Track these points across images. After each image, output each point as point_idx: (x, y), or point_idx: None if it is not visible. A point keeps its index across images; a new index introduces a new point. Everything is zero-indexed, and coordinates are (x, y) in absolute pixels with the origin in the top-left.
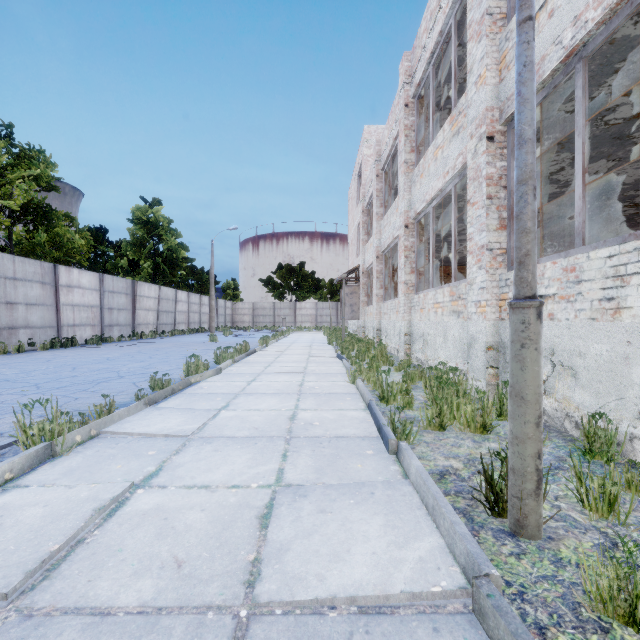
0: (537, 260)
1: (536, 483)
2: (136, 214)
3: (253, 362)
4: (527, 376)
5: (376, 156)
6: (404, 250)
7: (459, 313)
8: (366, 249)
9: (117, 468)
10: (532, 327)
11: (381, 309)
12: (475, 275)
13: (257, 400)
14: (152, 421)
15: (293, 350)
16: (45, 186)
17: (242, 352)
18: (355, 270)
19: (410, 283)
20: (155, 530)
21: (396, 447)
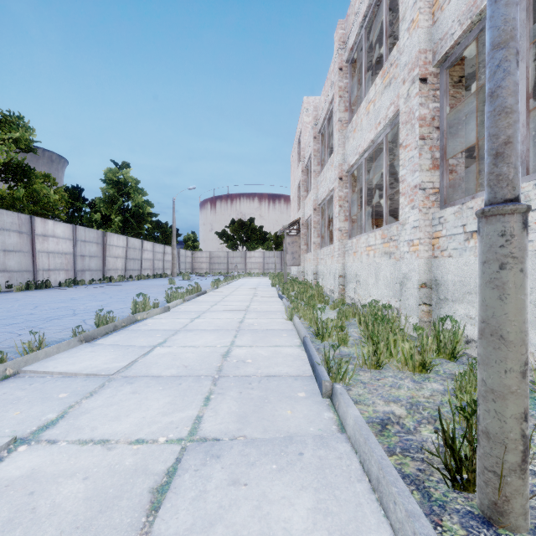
0: (473, 196)
1: (522, 454)
2: (108, 175)
3: (202, 301)
4: (509, 307)
5: (314, 120)
6: (338, 200)
7: (391, 254)
8: (305, 204)
9: (13, 415)
10: (516, 240)
11: (318, 255)
12: (408, 215)
13: (195, 336)
14: (80, 358)
15: (240, 291)
16: (24, 148)
17: (193, 292)
18: (296, 223)
19: (344, 230)
20: (7, 514)
21: (330, 390)
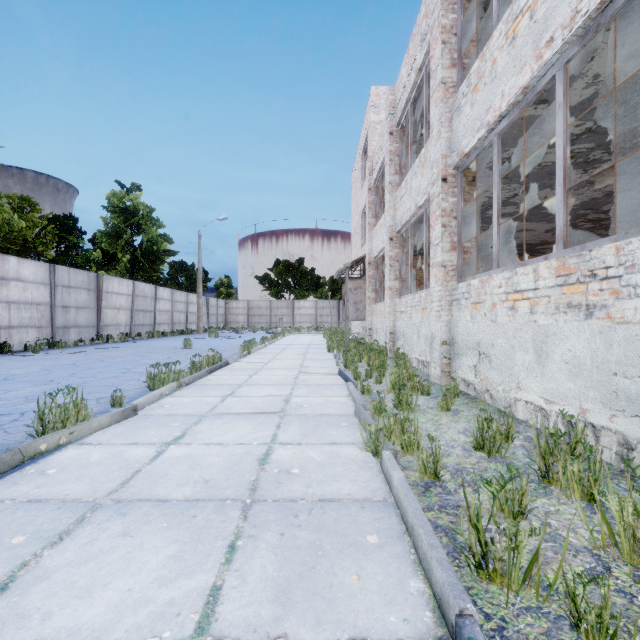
0: None
1: None
2: (112, 201)
3: (212, 385)
4: None
5: (389, 108)
6: (440, 215)
7: (592, 308)
8: (374, 234)
9: None
10: None
11: (396, 306)
12: None
13: (114, 551)
14: None
15: (280, 360)
16: None
17: (202, 367)
18: (359, 262)
19: (450, 265)
20: None
21: None
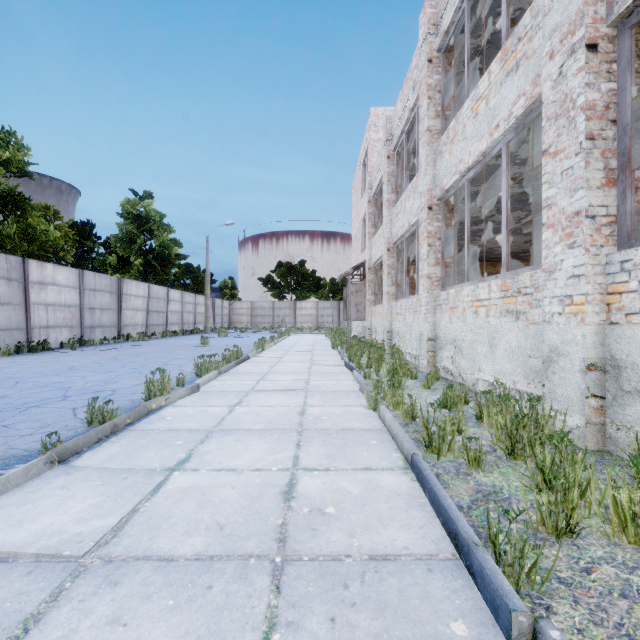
0: None
1: None
2: (126, 208)
3: (243, 373)
4: None
5: (387, 135)
6: (427, 237)
7: (518, 314)
8: (373, 243)
9: None
10: None
11: (393, 309)
12: (560, 257)
13: (236, 445)
14: (36, 508)
15: (292, 356)
16: (17, 172)
17: (231, 360)
18: (360, 267)
19: (434, 277)
20: None
21: (529, 632)
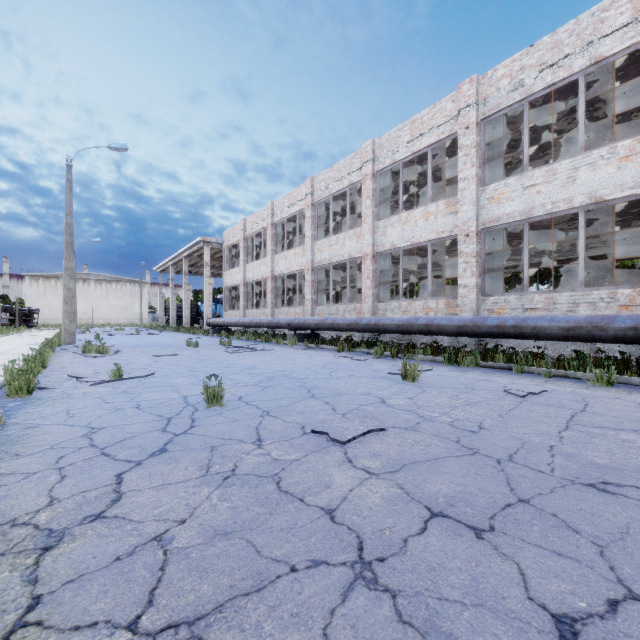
0: None
1: None
2: None
3: None
4: None
5: None
6: None
7: None
8: None
9: None
10: None
11: None
12: None
13: None
14: None
15: None
16: None
17: None
18: None
19: None
20: None
21: None
